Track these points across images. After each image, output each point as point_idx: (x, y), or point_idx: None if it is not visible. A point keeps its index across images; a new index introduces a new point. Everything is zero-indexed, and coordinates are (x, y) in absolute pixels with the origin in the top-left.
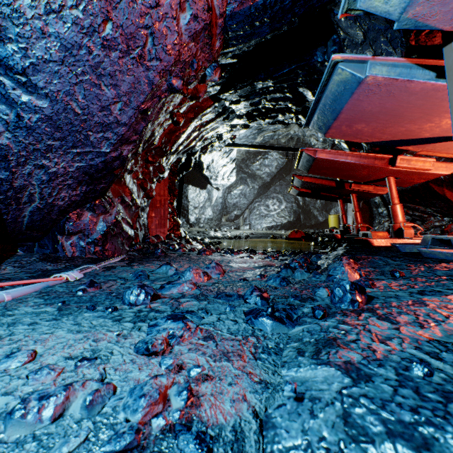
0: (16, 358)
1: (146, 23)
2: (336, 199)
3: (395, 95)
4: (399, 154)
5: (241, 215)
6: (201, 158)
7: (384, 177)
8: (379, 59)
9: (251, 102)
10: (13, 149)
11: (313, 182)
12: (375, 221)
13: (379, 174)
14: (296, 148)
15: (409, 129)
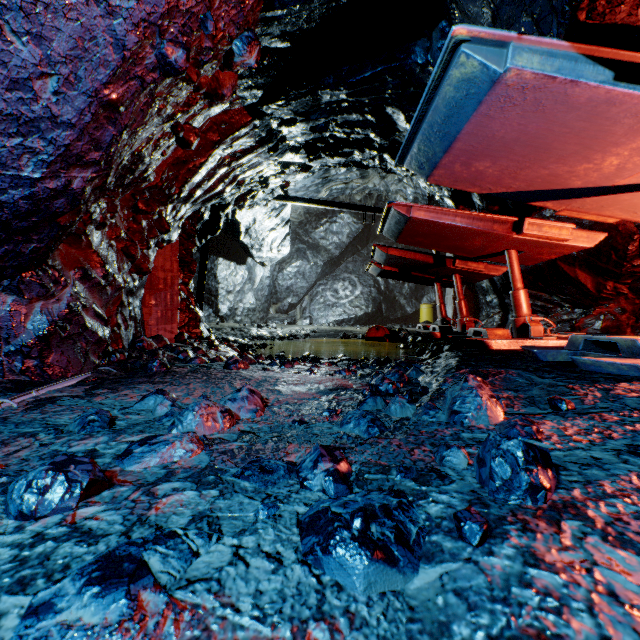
0: None
1: None
2: (432, 283)
3: (545, 110)
4: (527, 216)
5: (298, 304)
6: (236, 216)
7: (503, 250)
8: (528, 40)
9: (313, 126)
10: None
11: (403, 256)
12: (482, 313)
13: (496, 245)
14: (377, 208)
15: (554, 172)
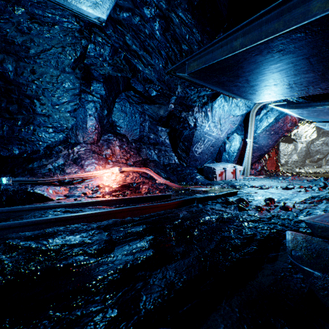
0: (273, 180)
1: (280, 129)
2: None
3: None
4: None
5: (323, 158)
6: None
7: None
8: None
9: None
10: None
11: None
12: None
13: None
14: None
15: None
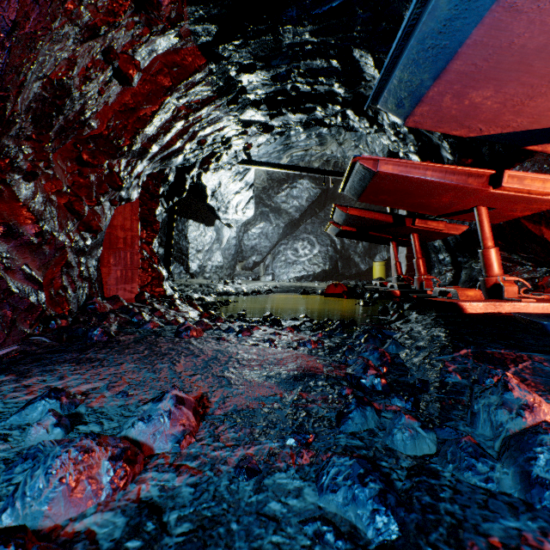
0: None
1: None
2: (388, 242)
3: None
4: (506, 168)
5: (262, 262)
6: (202, 179)
7: (471, 207)
8: None
9: (274, 75)
10: None
11: (363, 215)
12: (434, 270)
13: (466, 202)
14: (335, 172)
15: None
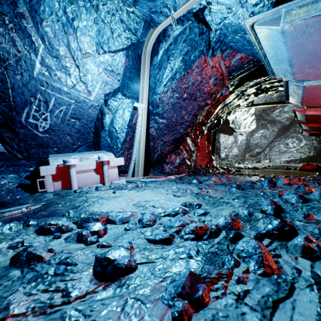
0: (174, 186)
1: (197, 89)
2: None
3: None
4: None
5: (262, 152)
6: (227, 118)
7: None
8: None
9: (255, 88)
10: (155, 136)
11: (318, 126)
12: None
13: None
14: None
15: None
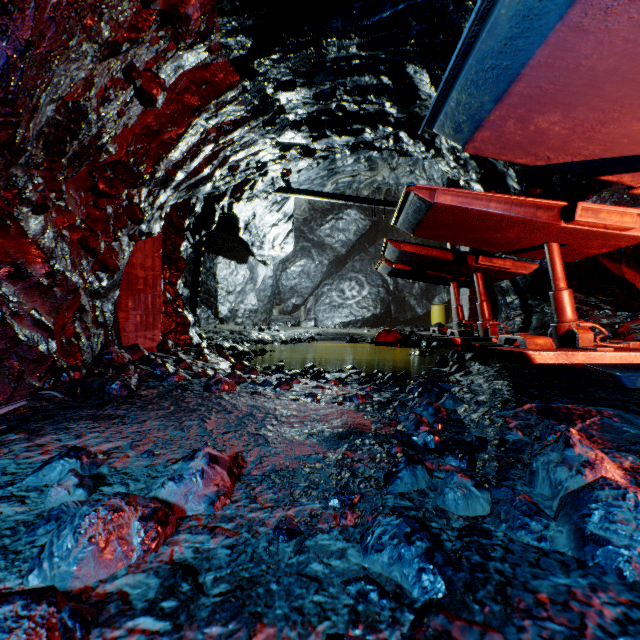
0: None
1: None
2: (448, 282)
3: None
4: (580, 200)
5: (303, 305)
6: (233, 209)
7: (541, 243)
8: None
9: (317, 93)
10: None
11: (419, 252)
12: (501, 315)
13: (536, 237)
14: (387, 201)
15: None
